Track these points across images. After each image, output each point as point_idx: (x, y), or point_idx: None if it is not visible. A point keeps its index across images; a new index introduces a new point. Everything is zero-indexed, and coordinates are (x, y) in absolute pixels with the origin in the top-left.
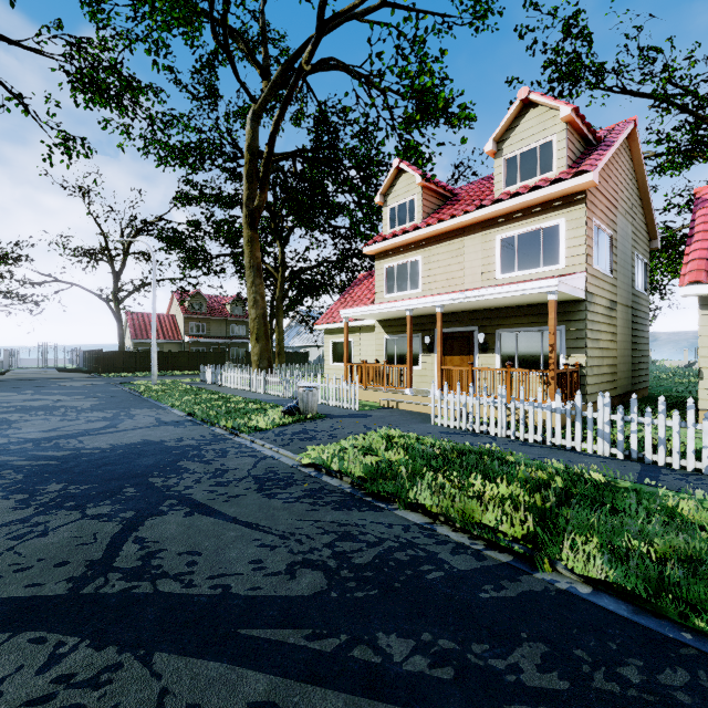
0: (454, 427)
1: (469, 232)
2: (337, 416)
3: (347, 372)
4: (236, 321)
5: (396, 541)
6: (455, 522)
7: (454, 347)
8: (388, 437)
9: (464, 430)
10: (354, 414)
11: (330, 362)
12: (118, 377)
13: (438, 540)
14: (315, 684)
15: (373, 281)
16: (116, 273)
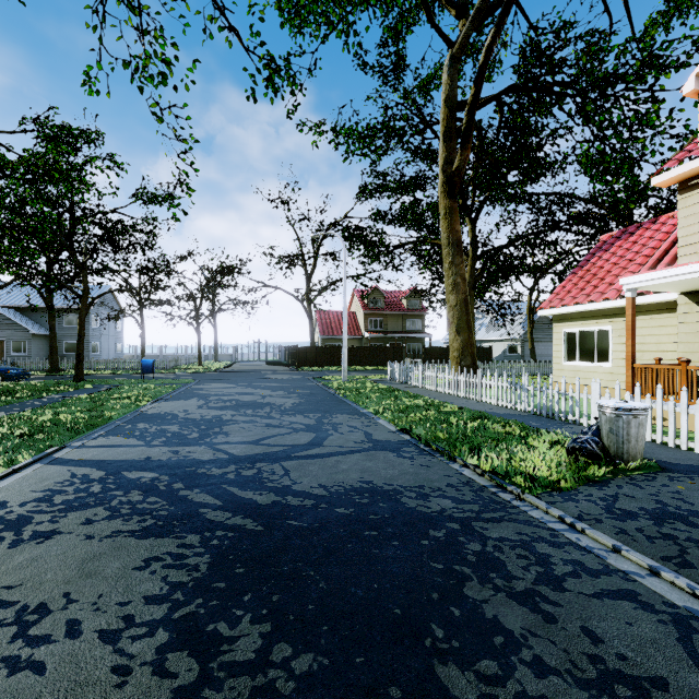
0: None
1: None
2: (692, 470)
3: (635, 378)
4: (411, 315)
5: None
6: None
7: None
8: None
9: None
10: None
11: (563, 360)
12: (311, 371)
13: None
14: None
15: (637, 240)
16: (308, 275)
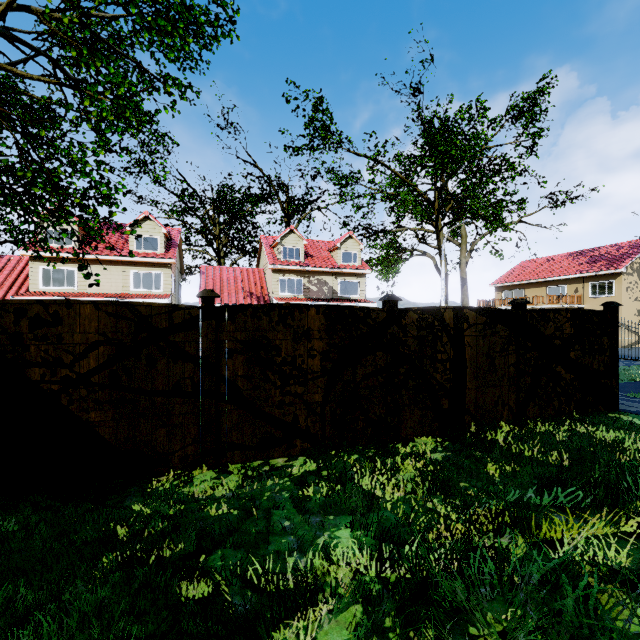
0: None
1: (115, 264)
2: None
3: None
4: None
5: None
6: None
7: None
8: None
9: None
10: None
11: None
12: None
13: None
14: None
15: None
16: None
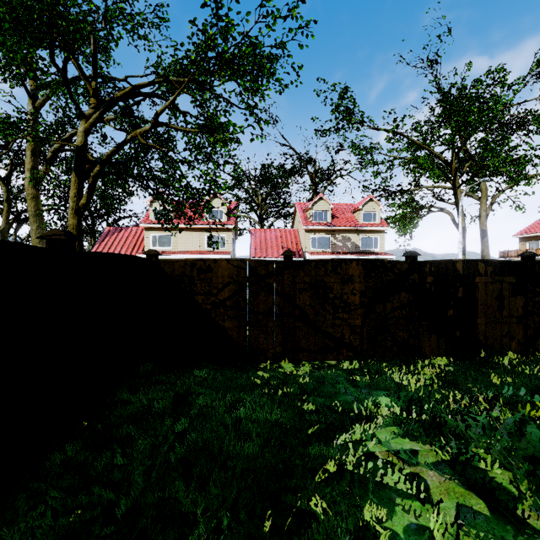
0: None
1: (195, 230)
2: None
3: None
4: None
5: None
6: None
7: None
8: None
9: None
10: None
11: None
12: None
13: None
14: None
15: (124, 234)
16: None
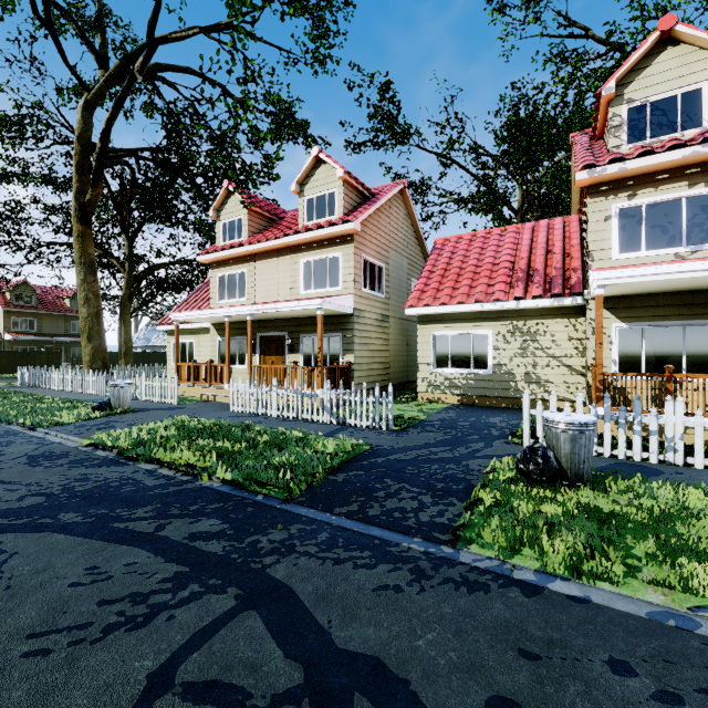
0: (246, 412)
1: (282, 254)
2: (151, 410)
3: (178, 371)
4: (78, 317)
5: (119, 478)
6: (172, 465)
7: (272, 349)
8: (178, 421)
9: (251, 414)
10: (170, 407)
11: (172, 362)
12: None
13: (152, 475)
14: (2, 533)
15: None
16: None
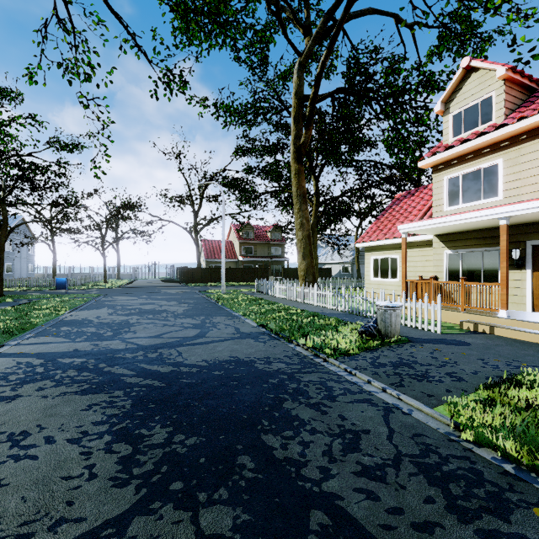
0: None
1: None
2: (424, 341)
3: (406, 288)
4: (274, 244)
5: None
6: None
7: None
8: None
9: None
10: (442, 338)
11: (371, 277)
12: (198, 286)
13: None
14: None
15: (415, 199)
16: (195, 212)
